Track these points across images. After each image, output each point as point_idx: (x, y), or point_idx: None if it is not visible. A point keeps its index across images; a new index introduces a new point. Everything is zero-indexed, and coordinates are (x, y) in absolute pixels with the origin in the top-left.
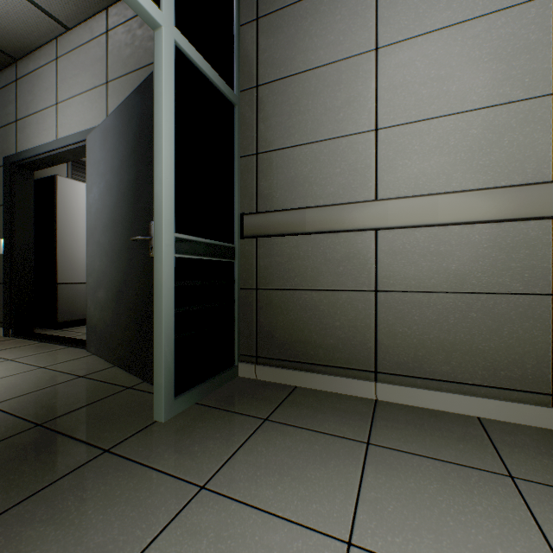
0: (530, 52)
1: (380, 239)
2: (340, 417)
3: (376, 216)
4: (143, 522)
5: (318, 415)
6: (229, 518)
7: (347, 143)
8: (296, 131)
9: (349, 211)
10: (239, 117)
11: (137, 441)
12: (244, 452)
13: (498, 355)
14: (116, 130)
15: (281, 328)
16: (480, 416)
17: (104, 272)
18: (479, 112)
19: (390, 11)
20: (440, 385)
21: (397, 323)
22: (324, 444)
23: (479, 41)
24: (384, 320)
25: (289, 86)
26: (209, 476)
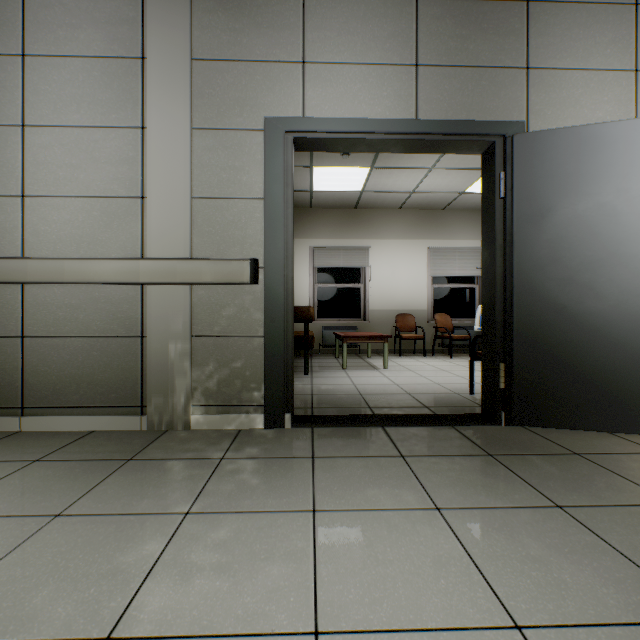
0: (130, 164)
1: (27, 292)
2: None
3: (18, 272)
4: None
5: None
6: None
7: None
8: None
9: None
10: None
11: None
12: None
13: (112, 382)
14: None
15: None
16: (98, 430)
17: None
18: (99, 200)
19: (36, 98)
20: (73, 411)
21: (41, 364)
22: None
23: (100, 145)
24: (30, 362)
25: None
26: None
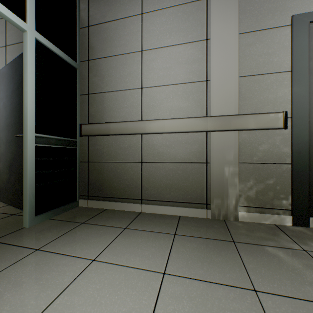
0: (199, 62)
1: (143, 138)
2: (119, 220)
3: (141, 128)
4: (3, 263)
5: (109, 219)
6: (45, 258)
7: (130, 93)
8: (107, 85)
9: (129, 125)
10: (80, 74)
11: (10, 236)
12: (65, 236)
13: (188, 189)
14: (9, 75)
15: (100, 181)
16: (181, 215)
17: (2, 153)
18: (181, 85)
19: (148, 35)
20: (167, 203)
21: (150, 177)
22: (105, 230)
23: (181, 54)
24: (145, 175)
25: (103, 62)
26: (43, 245)
